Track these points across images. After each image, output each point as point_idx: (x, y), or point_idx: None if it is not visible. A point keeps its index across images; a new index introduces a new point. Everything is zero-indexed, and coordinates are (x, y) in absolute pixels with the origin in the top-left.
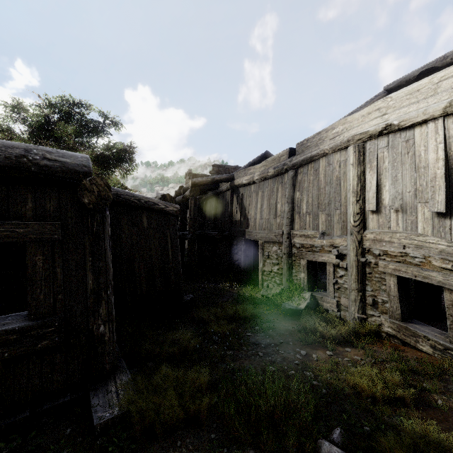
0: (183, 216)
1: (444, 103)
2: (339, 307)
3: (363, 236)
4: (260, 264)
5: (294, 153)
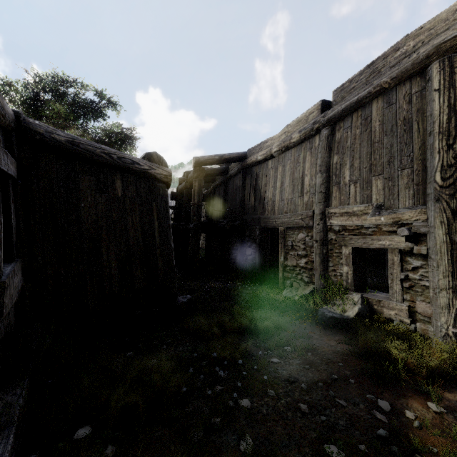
0: (187, 204)
1: None
2: (412, 316)
3: None
4: (280, 257)
5: (327, 108)
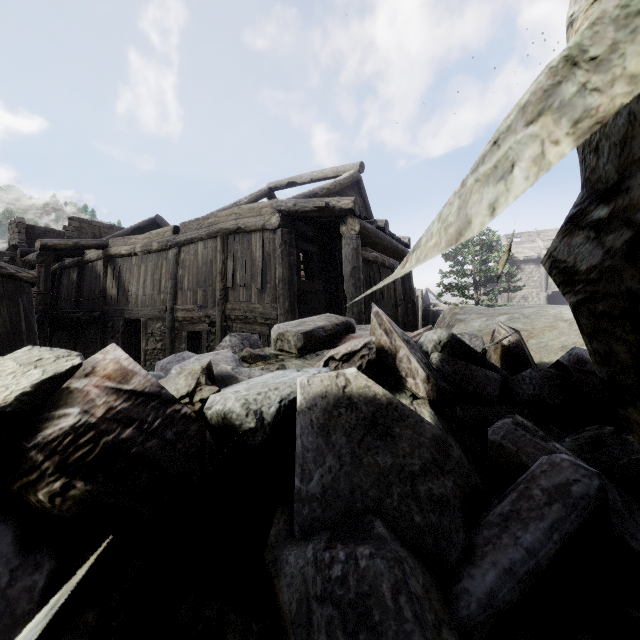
0: None
1: (262, 223)
2: None
3: (226, 306)
4: (142, 344)
5: (179, 231)
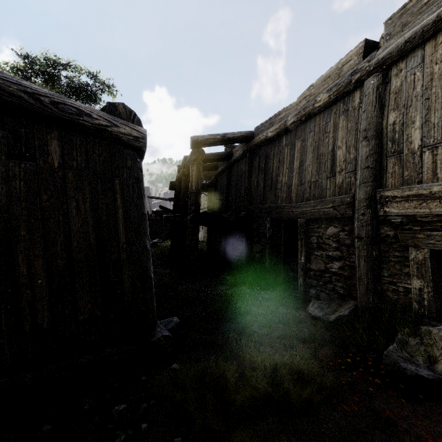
0: (185, 193)
1: None
2: None
3: None
4: (300, 258)
5: (372, 52)
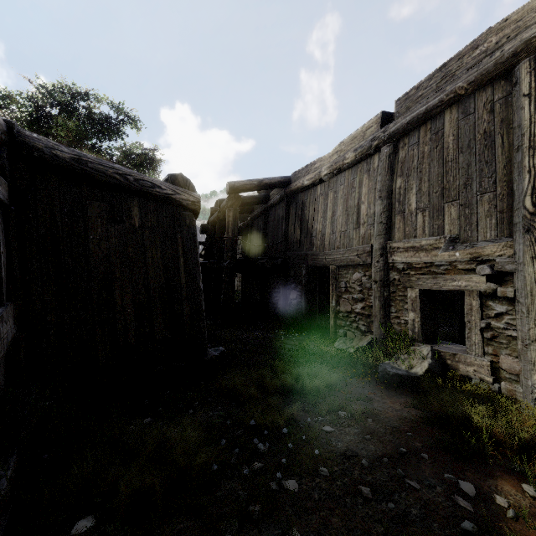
0: (220, 238)
1: None
2: (495, 374)
3: None
4: (331, 301)
5: (389, 122)
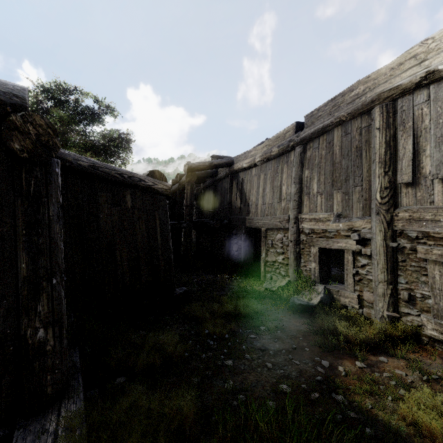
0: (180, 204)
1: None
2: (361, 303)
3: (393, 215)
4: (262, 254)
5: (301, 128)
